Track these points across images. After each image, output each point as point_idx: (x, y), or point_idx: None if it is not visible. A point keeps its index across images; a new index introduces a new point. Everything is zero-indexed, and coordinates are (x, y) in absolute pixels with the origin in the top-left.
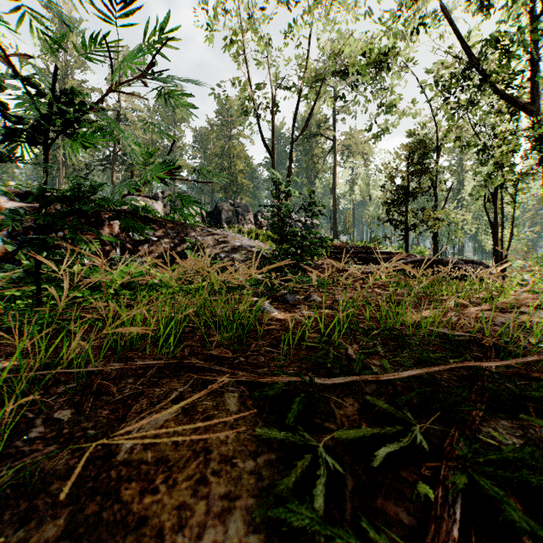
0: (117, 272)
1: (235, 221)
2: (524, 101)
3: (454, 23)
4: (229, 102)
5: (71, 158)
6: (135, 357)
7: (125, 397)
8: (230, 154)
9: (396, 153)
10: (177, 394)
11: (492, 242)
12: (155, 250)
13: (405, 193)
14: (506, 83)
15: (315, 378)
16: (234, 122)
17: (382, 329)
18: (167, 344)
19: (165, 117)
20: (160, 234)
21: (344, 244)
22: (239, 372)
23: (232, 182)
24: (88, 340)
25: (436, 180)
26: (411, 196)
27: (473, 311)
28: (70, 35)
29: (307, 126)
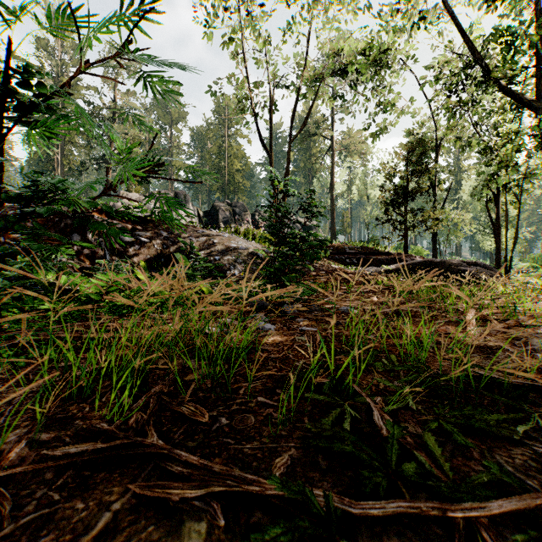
0: (95, 281)
1: (232, 221)
2: (529, 98)
3: (456, 18)
4: (226, 100)
5: (66, 157)
6: (77, 417)
7: (20, 528)
8: (227, 154)
9: (395, 153)
10: (109, 517)
11: (491, 242)
12: (147, 252)
13: (404, 192)
14: (510, 80)
15: (333, 497)
16: (231, 121)
17: (407, 367)
18: (120, 400)
19: (162, 116)
20: (153, 235)
21: (342, 245)
22: (214, 463)
23: (230, 182)
24: (30, 380)
25: (435, 180)
26: (411, 196)
27: (500, 329)
28: (66, 32)
29: (305, 125)
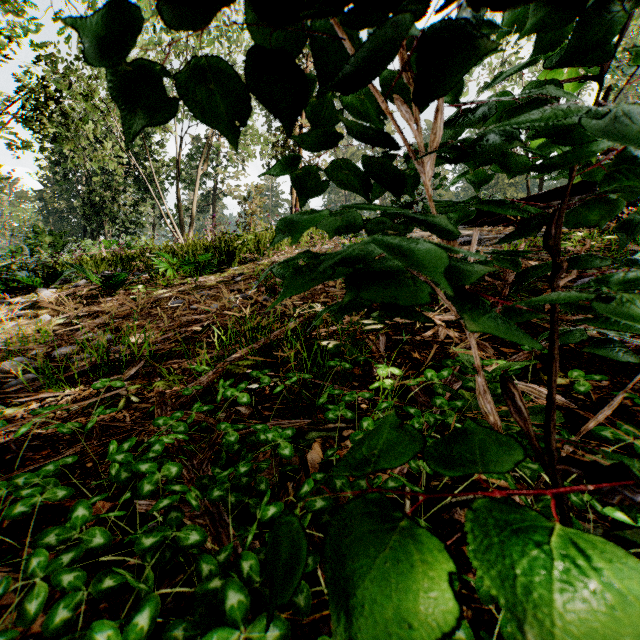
0: None
1: None
2: None
3: None
4: None
5: None
6: None
7: None
8: None
9: None
10: None
11: None
12: None
13: None
14: None
15: None
16: None
17: None
18: None
19: None
20: None
21: None
22: None
23: None
24: None
25: None
26: None
27: None
28: None
29: None
